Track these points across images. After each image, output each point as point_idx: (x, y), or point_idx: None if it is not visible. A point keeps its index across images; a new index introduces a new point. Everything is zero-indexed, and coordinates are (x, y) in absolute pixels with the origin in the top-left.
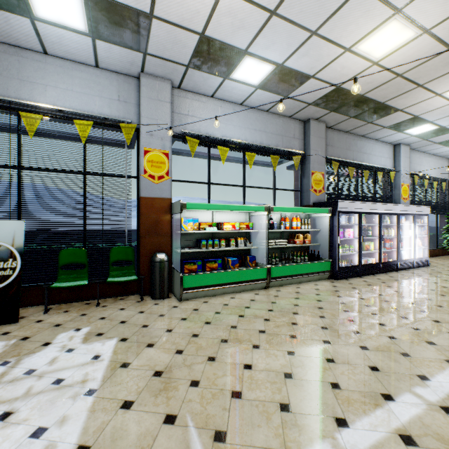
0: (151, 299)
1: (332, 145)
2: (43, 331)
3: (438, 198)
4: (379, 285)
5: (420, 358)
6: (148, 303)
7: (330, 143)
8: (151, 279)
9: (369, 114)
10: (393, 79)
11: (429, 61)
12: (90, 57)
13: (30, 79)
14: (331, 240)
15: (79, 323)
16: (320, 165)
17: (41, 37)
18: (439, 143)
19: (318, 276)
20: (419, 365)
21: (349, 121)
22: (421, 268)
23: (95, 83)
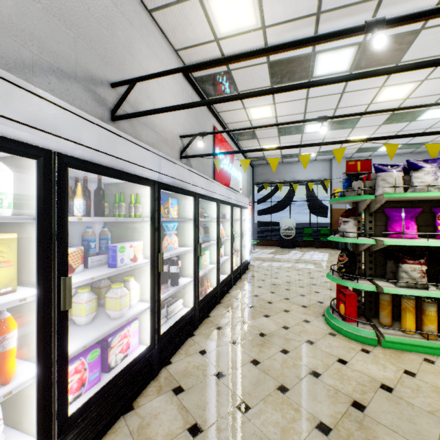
0: (337, 250)
1: None
2: (305, 250)
3: None
4: None
5: None
6: (336, 250)
7: None
8: (337, 242)
9: None
10: None
11: None
12: (313, 159)
13: (293, 172)
14: None
15: (314, 250)
16: None
17: (299, 160)
18: None
19: None
20: None
21: None
22: None
23: (313, 166)
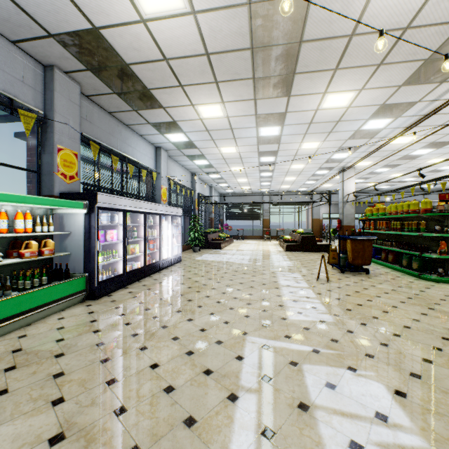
0: None
1: (91, 121)
2: None
3: (186, 203)
4: (146, 295)
5: (207, 415)
6: None
7: (88, 117)
8: None
9: (135, 97)
10: (160, 61)
11: (191, 58)
12: None
13: None
14: (88, 247)
15: None
16: (73, 141)
17: None
18: (187, 156)
19: (67, 303)
20: (209, 435)
21: (113, 98)
22: (177, 264)
23: None
